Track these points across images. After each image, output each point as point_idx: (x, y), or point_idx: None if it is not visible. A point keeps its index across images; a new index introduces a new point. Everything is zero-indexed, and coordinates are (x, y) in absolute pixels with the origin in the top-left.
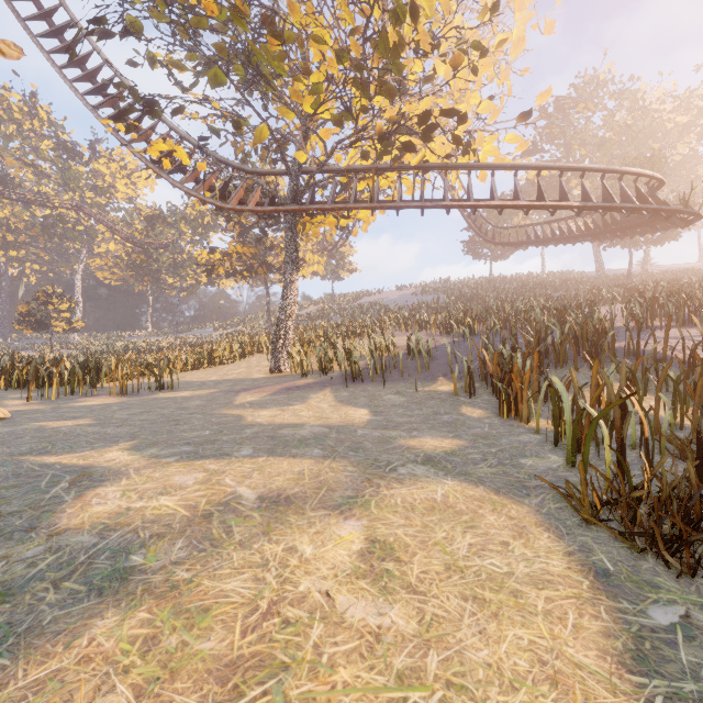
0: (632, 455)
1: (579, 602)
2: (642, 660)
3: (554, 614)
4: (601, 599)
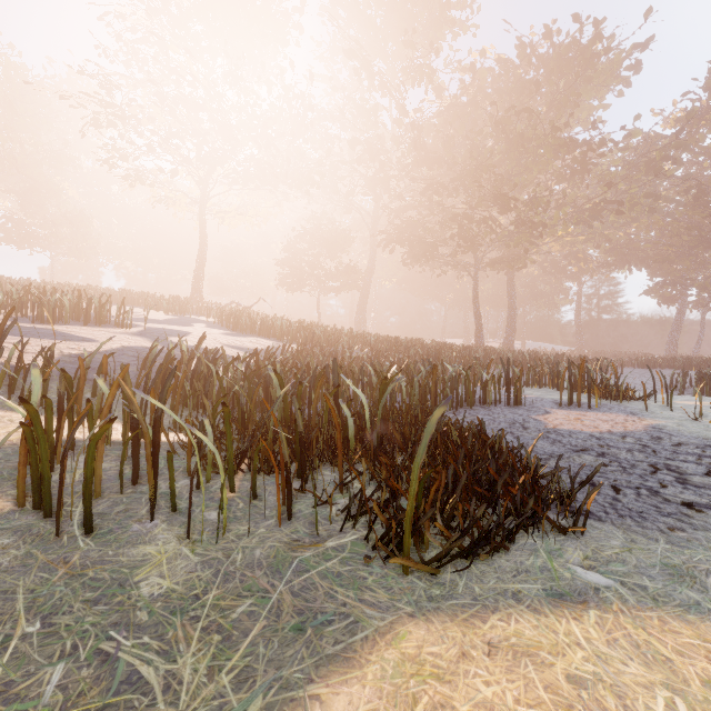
0: (178, 491)
1: (650, 627)
2: (695, 609)
3: (710, 655)
4: (619, 609)
